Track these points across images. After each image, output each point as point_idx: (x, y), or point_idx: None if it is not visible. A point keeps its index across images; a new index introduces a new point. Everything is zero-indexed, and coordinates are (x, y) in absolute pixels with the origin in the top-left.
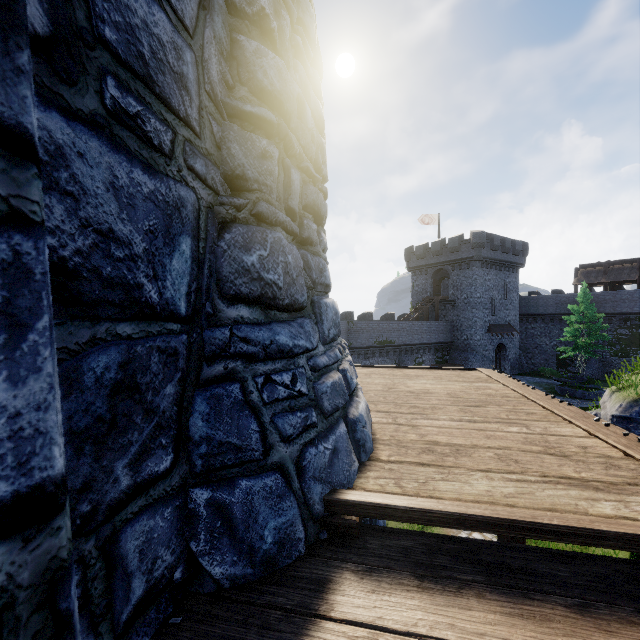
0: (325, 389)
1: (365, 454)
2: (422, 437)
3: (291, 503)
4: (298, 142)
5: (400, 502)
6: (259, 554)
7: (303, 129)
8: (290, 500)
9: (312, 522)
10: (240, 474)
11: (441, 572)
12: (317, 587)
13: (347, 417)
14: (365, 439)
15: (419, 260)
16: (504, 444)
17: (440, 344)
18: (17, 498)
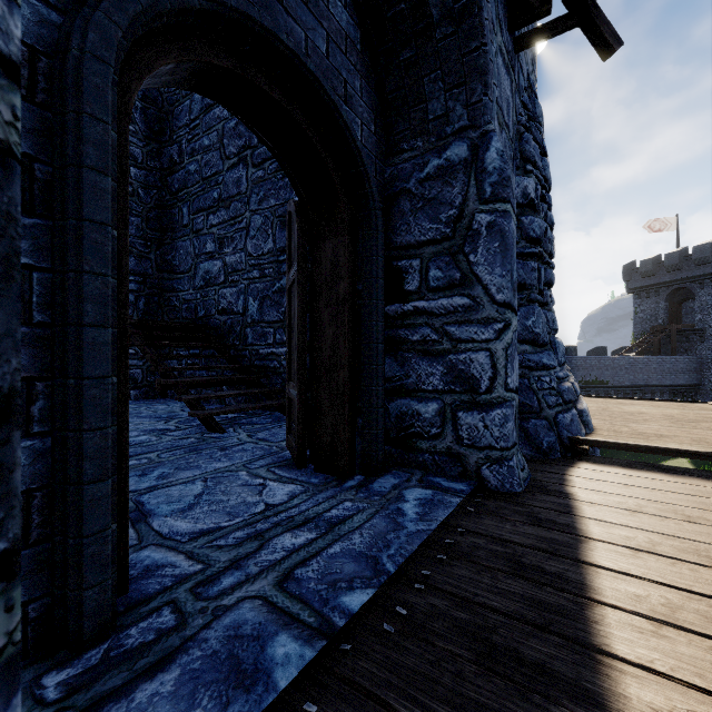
0: (564, 389)
1: (588, 429)
2: (630, 430)
3: (553, 434)
4: (543, 250)
5: (612, 441)
6: (541, 449)
7: (545, 241)
8: (553, 433)
9: (562, 447)
10: (530, 417)
11: (635, 467)
12: (570, 463)
13: (576, 408)
14: (588, 422)
15: (645, 278)
16: (698, 436)
17: (679, 387)
18: (516, 387)
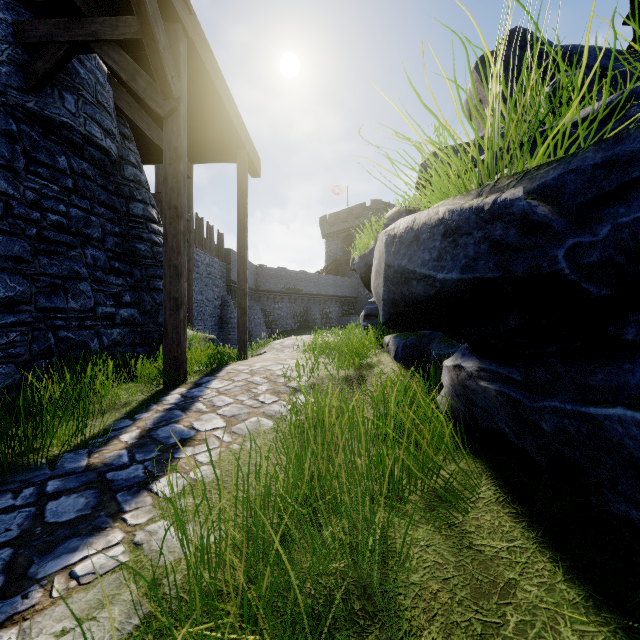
0: None
1: None
2: None
3: None
4: None
5: None
6: None
7: None
8: None
9: None
10: None
11: None
12: None
13: None
14: None
15: (331, 227)
16: None
17: (346, 298)
18: None
